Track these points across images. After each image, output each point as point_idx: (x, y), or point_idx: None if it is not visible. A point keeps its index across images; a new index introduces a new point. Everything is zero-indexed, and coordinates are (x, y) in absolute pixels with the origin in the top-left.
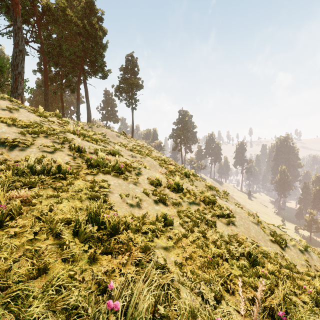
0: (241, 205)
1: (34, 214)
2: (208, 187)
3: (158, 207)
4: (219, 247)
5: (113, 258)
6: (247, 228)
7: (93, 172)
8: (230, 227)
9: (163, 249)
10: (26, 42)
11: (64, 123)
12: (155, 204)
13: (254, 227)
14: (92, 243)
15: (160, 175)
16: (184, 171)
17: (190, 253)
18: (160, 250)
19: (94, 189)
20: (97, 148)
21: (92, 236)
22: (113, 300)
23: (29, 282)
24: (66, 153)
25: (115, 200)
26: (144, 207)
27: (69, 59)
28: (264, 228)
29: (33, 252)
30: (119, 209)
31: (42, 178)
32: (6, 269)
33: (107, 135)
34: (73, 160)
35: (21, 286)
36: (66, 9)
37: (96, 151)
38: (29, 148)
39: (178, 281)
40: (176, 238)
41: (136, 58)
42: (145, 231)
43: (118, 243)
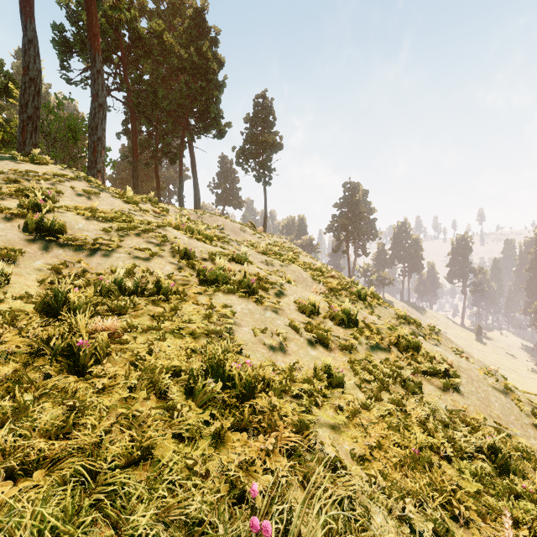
0: (465, 353)
1: (127, 357)
2: (400, 318)
3: (315, 353)
4: (431, 432)
5: (248, 439)
6: (483, 399)
7: (208, 291)
8: (449, 395)
9: (329, 428)
10: (108, 91)
11: (162, 212)
12: (309, 346)
13: (499, 398)
14: (216, 410)
15: (315, 296)
16: (356, 289)
17: (378, 439)
18: (324, 430)
19: (211, 318)
20: (213, 251)
21: (215, 398)
22: (258, 516)
23: (126, 467)
24: (167, 260)
25: (244, 338)
26: (292, 352)
27: (167, 112)
28: (519, 401)
29: (130, 420)
30: (252, 353)
31: (135, 300)
32: (94, 444)
33: (226, 229)
34: (178, 270)
35: (117, 474)
36: (164, 33)
37: (212, 256)
38: (115, 253)
39: (361, 490)
40: (351, 410)
41: (271, 99)
42: (296, 393)
43: (256, 414)
